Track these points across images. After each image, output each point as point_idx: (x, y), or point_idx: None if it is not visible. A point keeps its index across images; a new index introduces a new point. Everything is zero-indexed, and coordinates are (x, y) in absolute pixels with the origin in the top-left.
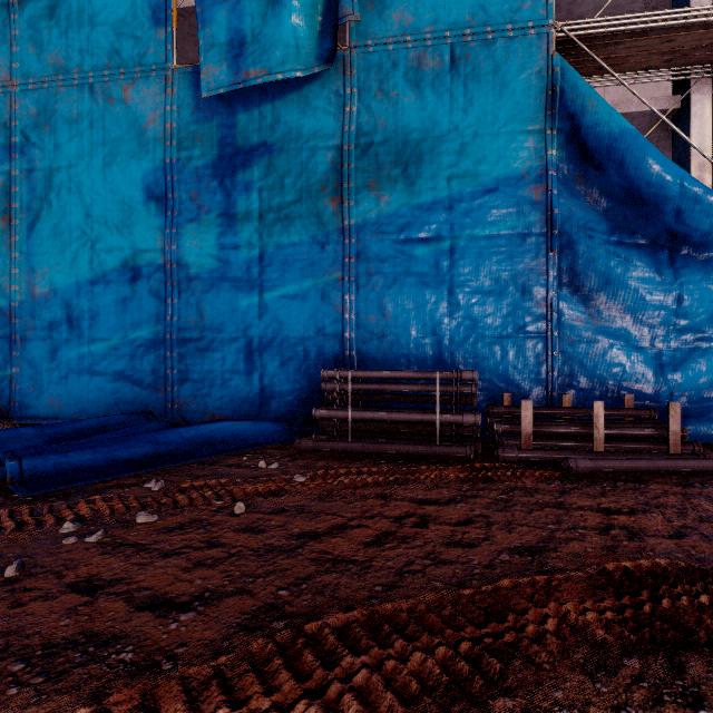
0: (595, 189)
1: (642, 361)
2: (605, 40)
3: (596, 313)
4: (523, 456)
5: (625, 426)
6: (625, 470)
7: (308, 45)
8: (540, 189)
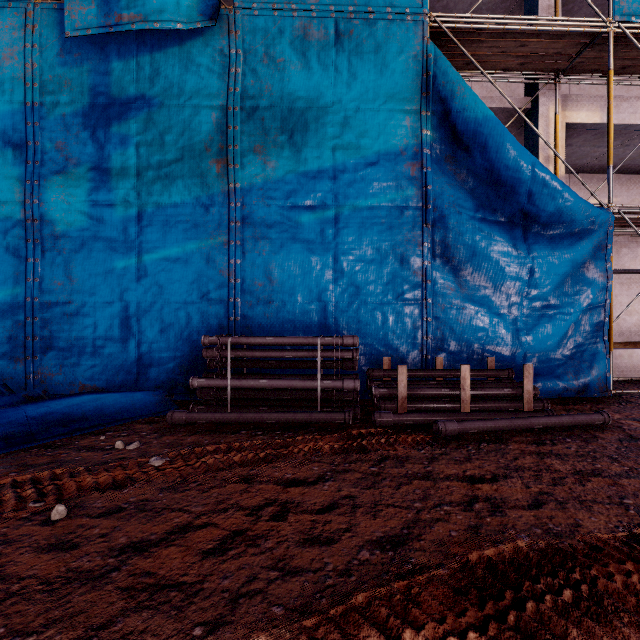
0: (463, 170)
1: (501, 326)
2: (472, 37)
3: (464, 283)
4: (398, 420)
5: (488, 386)
6: (488, 430)
7: None
8: (417, 166)
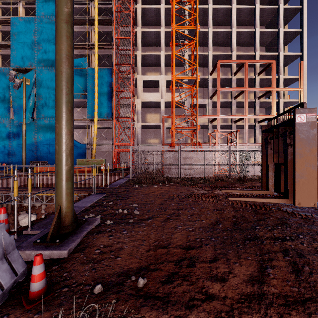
0: None
1: None
2: None
3: None
4: None
5: None
6: None
7: (29, 118)
8: None
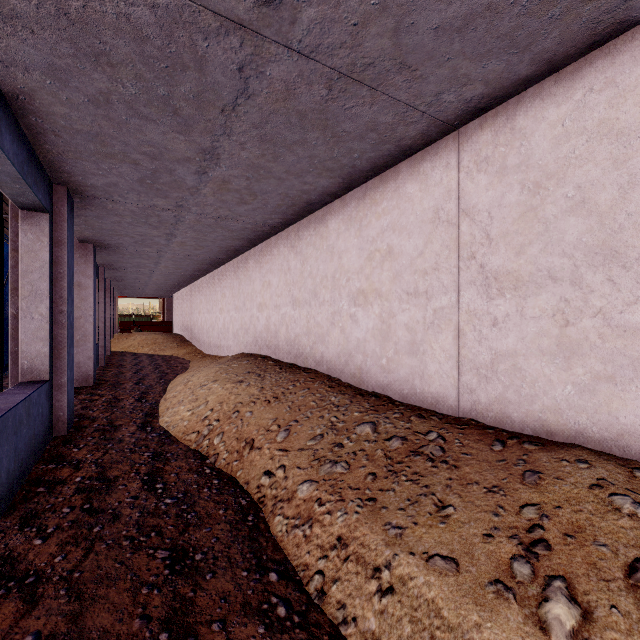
0: None
1: None
2: None
3: None
4: None
5: None
6: None
7: None
8: None
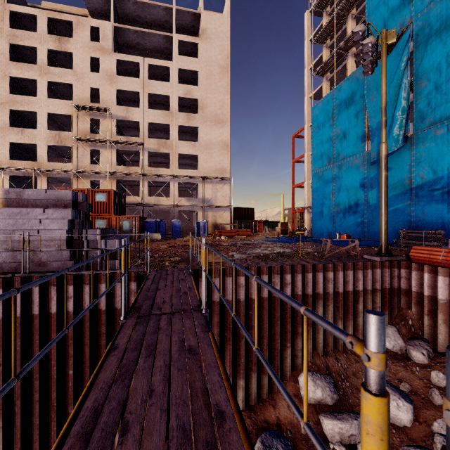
0: None
1: None
2: None
3: None
4: None
5: None
6: None
7: (398, 139)
8: None
